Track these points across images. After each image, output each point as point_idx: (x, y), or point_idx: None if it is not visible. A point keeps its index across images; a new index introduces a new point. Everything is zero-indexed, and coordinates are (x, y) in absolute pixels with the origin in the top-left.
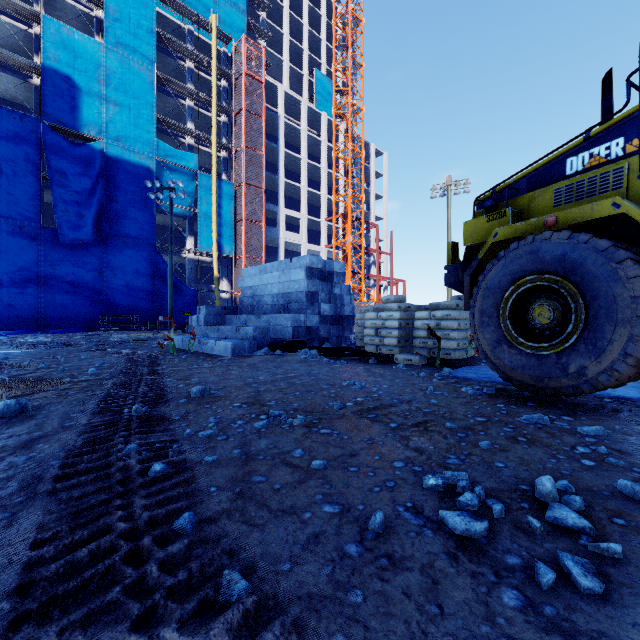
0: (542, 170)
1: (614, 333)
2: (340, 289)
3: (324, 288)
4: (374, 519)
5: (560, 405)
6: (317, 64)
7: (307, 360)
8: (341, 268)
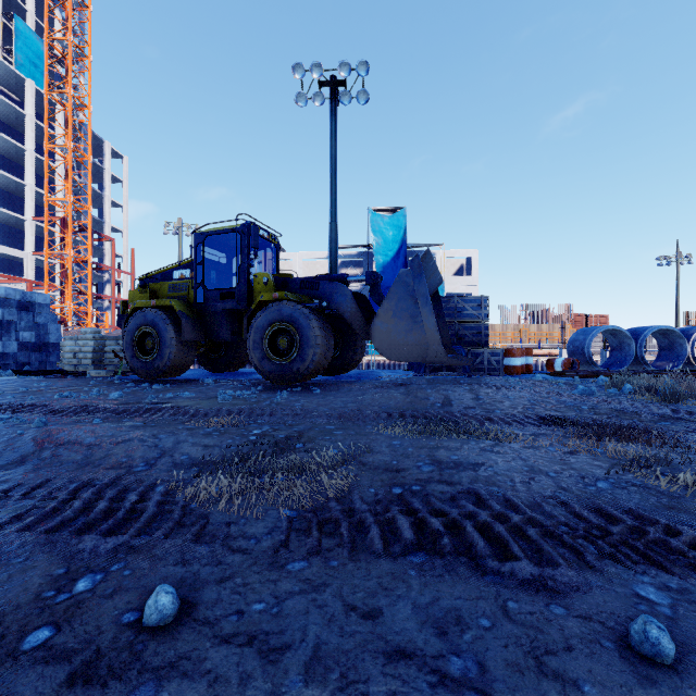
0: (166, 273)
1: (166, 351)
2: (44, 318)
3: (24, 317)
4: (30, 398)
5: (154, 382)
6: (19, 7)
7: (3, 378)
8: (45, 300)
